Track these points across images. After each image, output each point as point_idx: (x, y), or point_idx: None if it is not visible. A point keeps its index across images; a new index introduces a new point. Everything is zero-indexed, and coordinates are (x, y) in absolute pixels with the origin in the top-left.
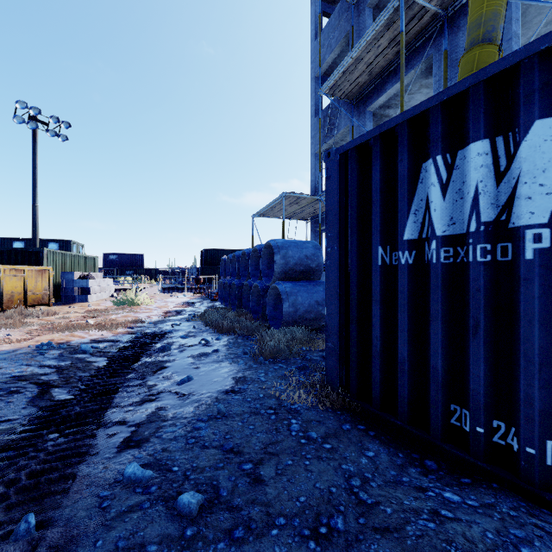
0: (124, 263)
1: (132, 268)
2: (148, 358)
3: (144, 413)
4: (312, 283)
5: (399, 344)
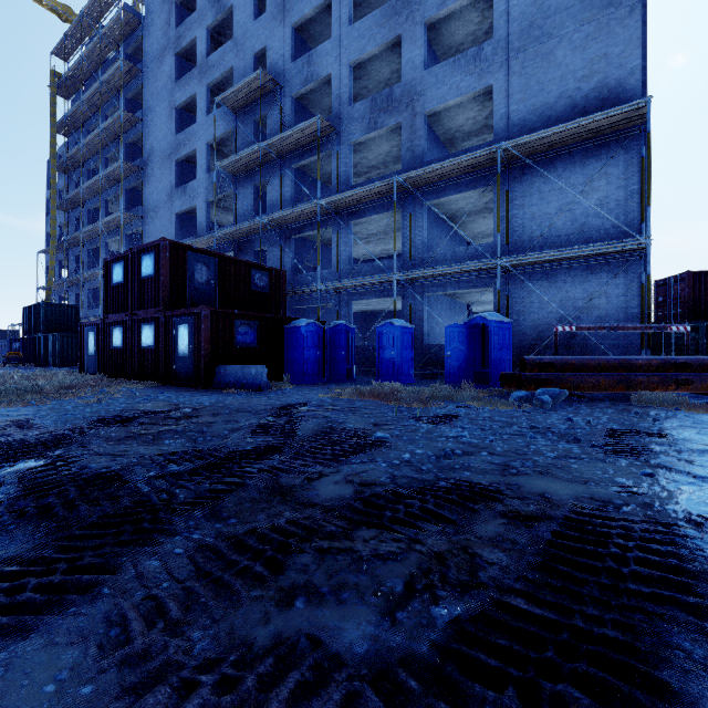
0: None
1: None
2: None
3: None
4: None
5: None
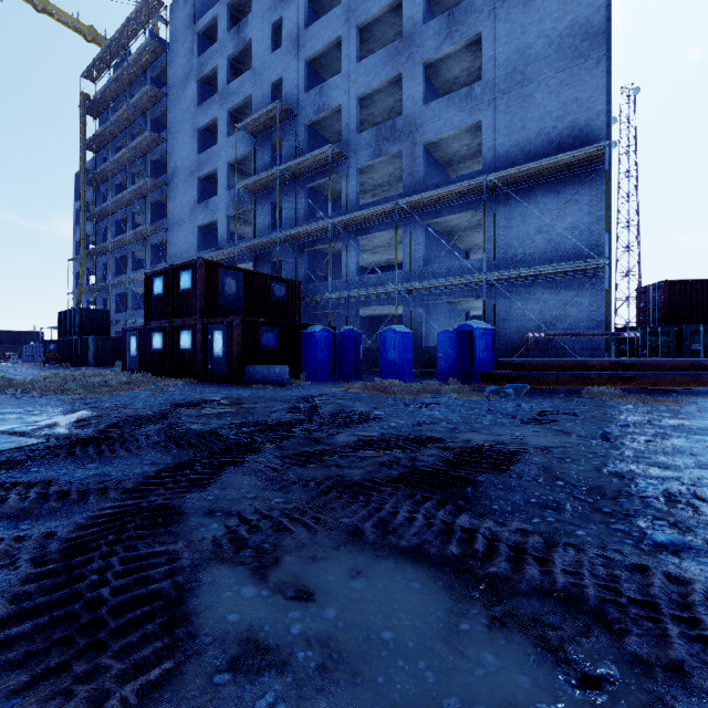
0: None
1: None
2: None
3: None
4: None
5: None
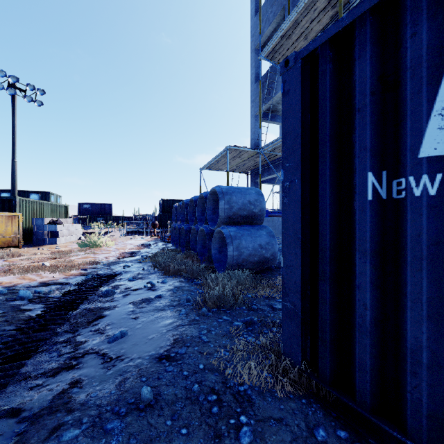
0: (96, 211)
1: (102, 215)
2: (89, 304)
3: (51, 392)
4: (255, 227)
5: (410, 320)
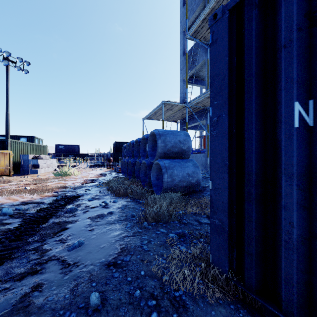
0: (68, 150)
1: (72, 153)
2: (57, 218)
3: (15, 296)
4: (184, 160)
5: None
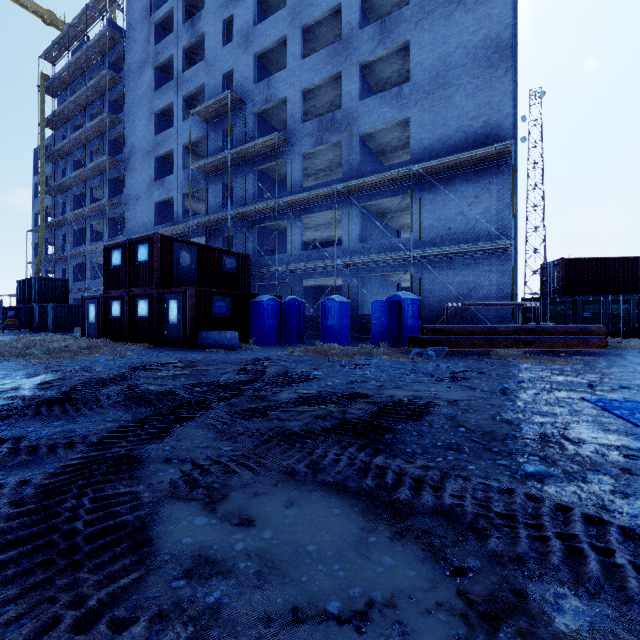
0: None
1: None
2: None
3: None
4: None
5: None
